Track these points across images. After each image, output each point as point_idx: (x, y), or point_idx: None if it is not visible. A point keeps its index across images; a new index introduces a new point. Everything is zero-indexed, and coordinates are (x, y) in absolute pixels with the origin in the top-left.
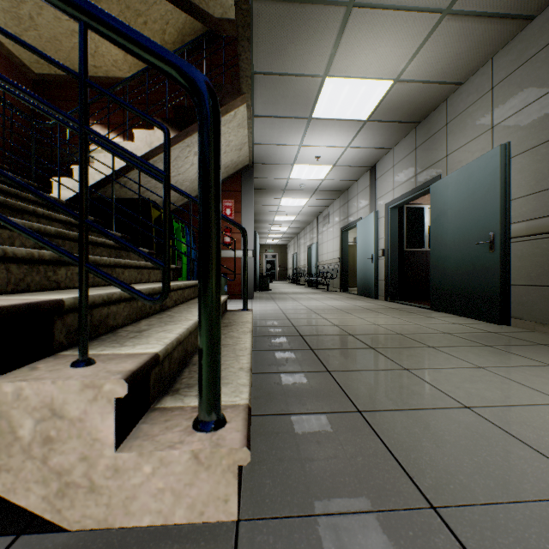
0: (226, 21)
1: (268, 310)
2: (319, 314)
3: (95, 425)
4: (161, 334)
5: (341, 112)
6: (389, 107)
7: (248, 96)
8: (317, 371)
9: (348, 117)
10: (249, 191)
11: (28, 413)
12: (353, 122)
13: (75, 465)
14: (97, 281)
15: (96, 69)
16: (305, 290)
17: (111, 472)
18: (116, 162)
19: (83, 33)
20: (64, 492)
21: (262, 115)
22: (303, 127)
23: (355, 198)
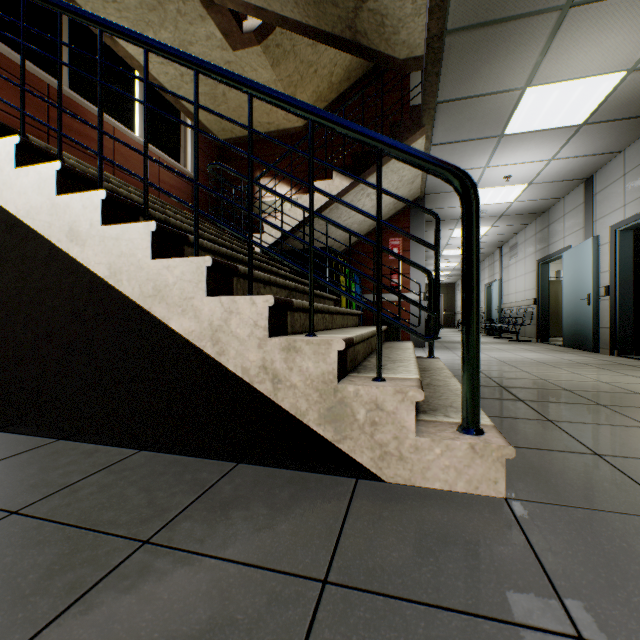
0: (411, 60)
1: (448, 359)
2: (516, 367)
3: (402, 417)
4: (401, 368)
5: (545, 122)
6: (618, 103)
7: (428, 127)
8: (535, 419)
9: (555, 126)
10: (419, 227)
11: (362, 405)
12: (562, 129)
13: (390, 441)
14: (326, 326)
15: (269, 126)
16: (485, 339)
17: (413, 449)
18: (299, 215)
19: (380, 158)
20: (383, 457)
21: (441, 142)
22: (490, 147)
23: (560, 221)
